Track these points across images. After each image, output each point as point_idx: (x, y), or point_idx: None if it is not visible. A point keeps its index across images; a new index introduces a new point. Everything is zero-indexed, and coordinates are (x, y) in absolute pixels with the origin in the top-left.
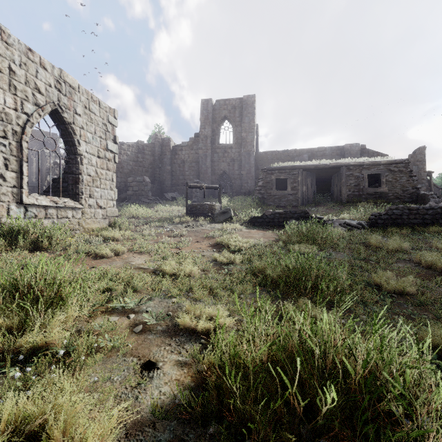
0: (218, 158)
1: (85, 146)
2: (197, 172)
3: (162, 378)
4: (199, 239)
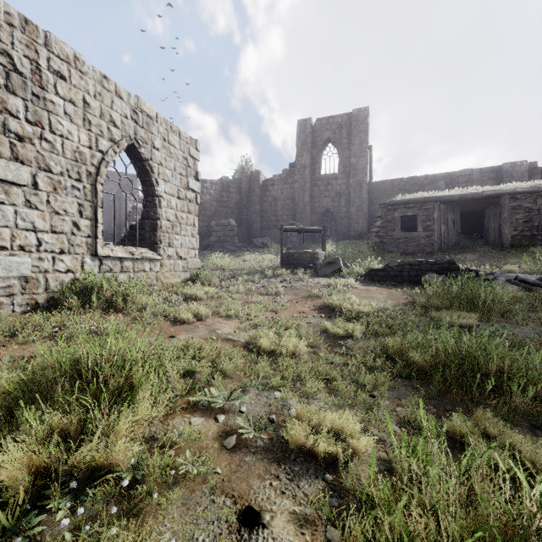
0: (319, 192)
1: (163, 185)
2: (292, 211)
3: None
4: (300, 299)
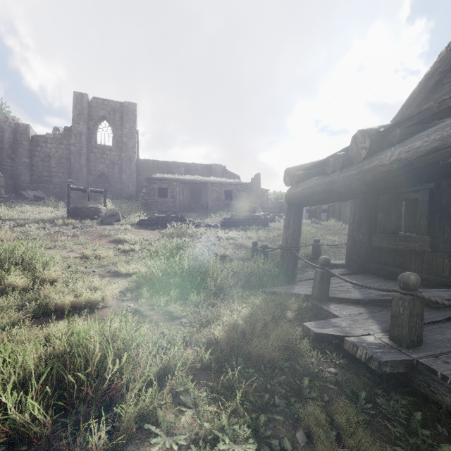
0: (95, 158)
1: None
2: (68, 170)
3: (123, 285)
4: (96, 237)
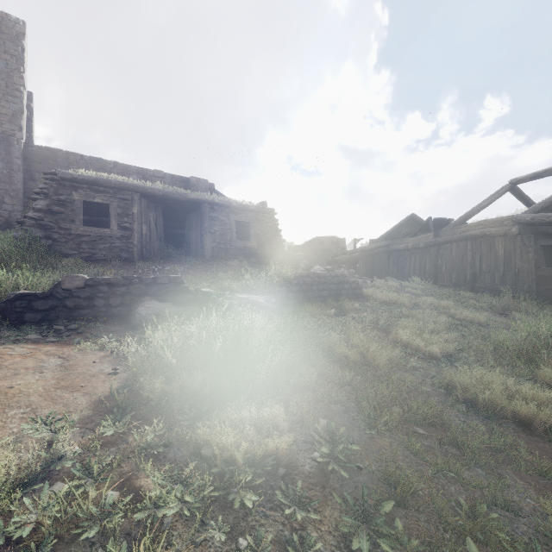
0: None
1: None
2: None
3: None
4: None
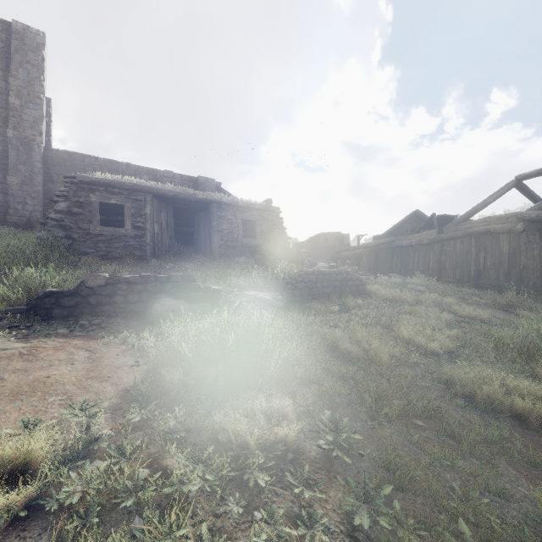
0: None
1: None
2: None
3: None
4: None
